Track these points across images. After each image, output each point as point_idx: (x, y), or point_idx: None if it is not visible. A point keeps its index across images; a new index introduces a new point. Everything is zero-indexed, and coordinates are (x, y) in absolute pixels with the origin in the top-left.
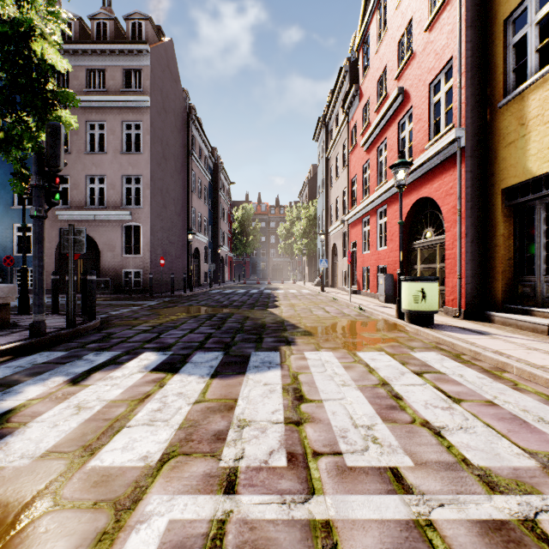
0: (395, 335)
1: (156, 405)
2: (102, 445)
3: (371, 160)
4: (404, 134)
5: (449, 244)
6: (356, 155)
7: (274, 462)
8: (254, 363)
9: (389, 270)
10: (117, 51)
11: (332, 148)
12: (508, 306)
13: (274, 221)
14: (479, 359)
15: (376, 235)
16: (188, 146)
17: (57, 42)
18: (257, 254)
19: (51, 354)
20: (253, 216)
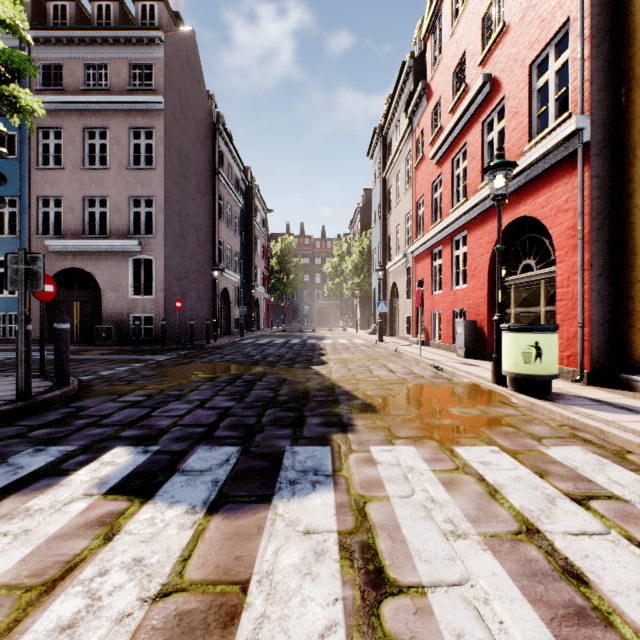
0: (500, 412)
1: (72, 605)
2: None
3: (444, 175)
4: (491, 136)
5: (562, 280)
6: (423, 171)
7: None
8: (288, 472)
9: (469, 315)
10: (122, 39)
11: (391, 165)
12: None
13: (319, 257)
14: None
15: (451, 270)
16: (214, 162)
17: None
18: (300, 296)
19: None
20: (295, 251)
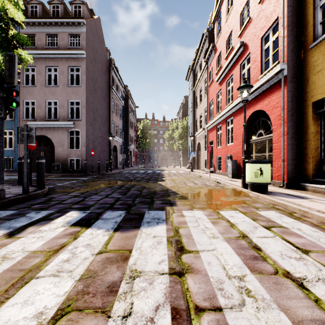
0: (243, 199)
1: (66, 255)
2: (6, 299)
3: (222, 90)
4: (244, 71)
5: (275, 140)
6: (212, 87)
7: (160, 321)
8: (147, 219)
9: (234, 158)
10: (65, 23)
11: (197, 84)
12: (316, 180)
13: (162, 130)
14: (307, 216)
15: (225, 136)
16: (109, 83)
17: (20, 7)
18: (152, 150)
19: (5, 212)
20: (149, 127)
